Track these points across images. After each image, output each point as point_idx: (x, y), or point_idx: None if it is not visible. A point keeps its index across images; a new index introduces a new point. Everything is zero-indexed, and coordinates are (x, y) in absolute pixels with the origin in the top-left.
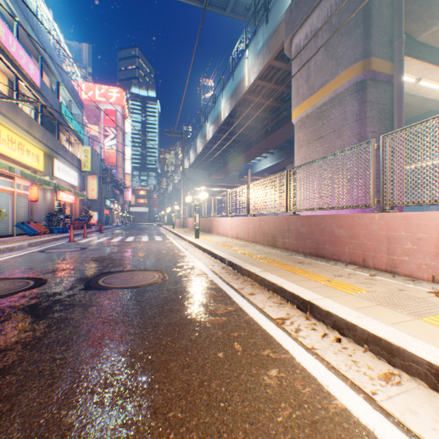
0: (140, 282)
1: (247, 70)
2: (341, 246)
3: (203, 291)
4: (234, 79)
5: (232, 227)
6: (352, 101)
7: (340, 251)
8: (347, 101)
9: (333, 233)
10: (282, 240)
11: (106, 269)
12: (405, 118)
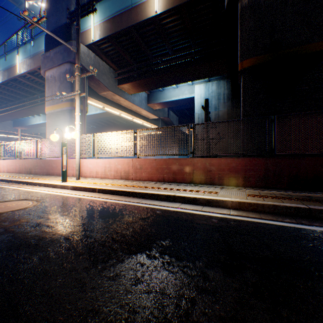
0: None
1: (19, 62)
2: (55, 170)
3: None
4: (8, 61)
5: (5, 166)
6: (68, 115)
7: (55, 172)
8: (67, 115)
9: (53, 166)
10: (35, 170)
11: None
12: (114, 115)
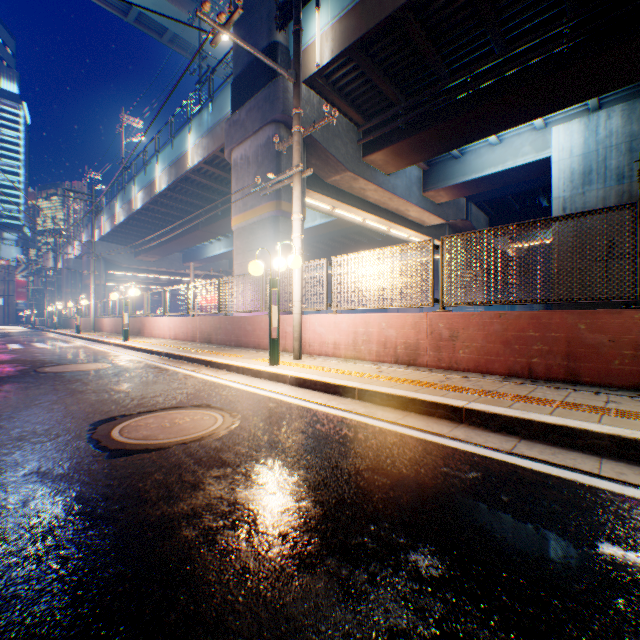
0: (90, 368)
1: (190, 147)
2: (250, 337)
3: (146, 367)
4: (175, 149)
5: (171, 328)
6: (271, 229)
7: (250, 341)
8: (268, 228)
9: (246, 329)
10: (216, 337)
11: (39, 365)
12: (347, 226)
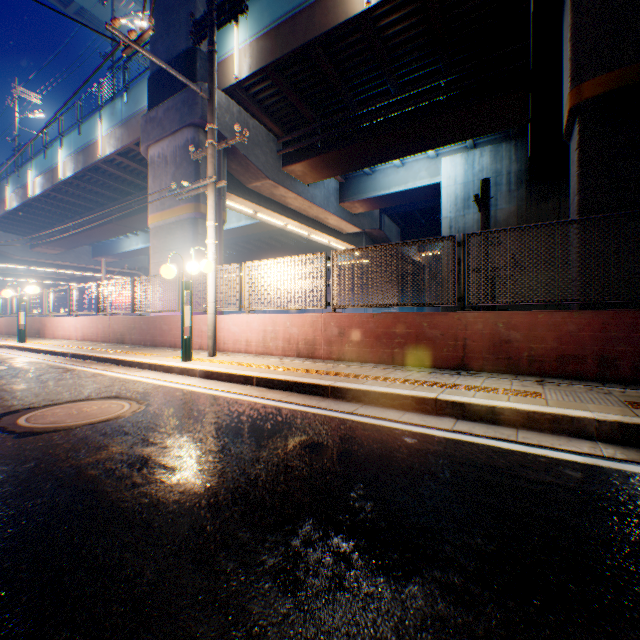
0: None
1: (102, 136)
2: (167, 337)
3: (50, 368)
4: (83, 135)
5: (79, 328)
6: (190, 230)
7: (166, 340)
8: (187, 229)
9: (163, 328)
10: (131, 337)
11: None
12: (273, 228)
